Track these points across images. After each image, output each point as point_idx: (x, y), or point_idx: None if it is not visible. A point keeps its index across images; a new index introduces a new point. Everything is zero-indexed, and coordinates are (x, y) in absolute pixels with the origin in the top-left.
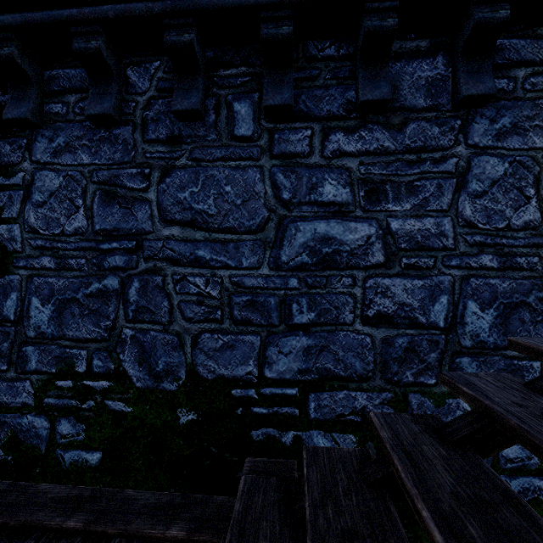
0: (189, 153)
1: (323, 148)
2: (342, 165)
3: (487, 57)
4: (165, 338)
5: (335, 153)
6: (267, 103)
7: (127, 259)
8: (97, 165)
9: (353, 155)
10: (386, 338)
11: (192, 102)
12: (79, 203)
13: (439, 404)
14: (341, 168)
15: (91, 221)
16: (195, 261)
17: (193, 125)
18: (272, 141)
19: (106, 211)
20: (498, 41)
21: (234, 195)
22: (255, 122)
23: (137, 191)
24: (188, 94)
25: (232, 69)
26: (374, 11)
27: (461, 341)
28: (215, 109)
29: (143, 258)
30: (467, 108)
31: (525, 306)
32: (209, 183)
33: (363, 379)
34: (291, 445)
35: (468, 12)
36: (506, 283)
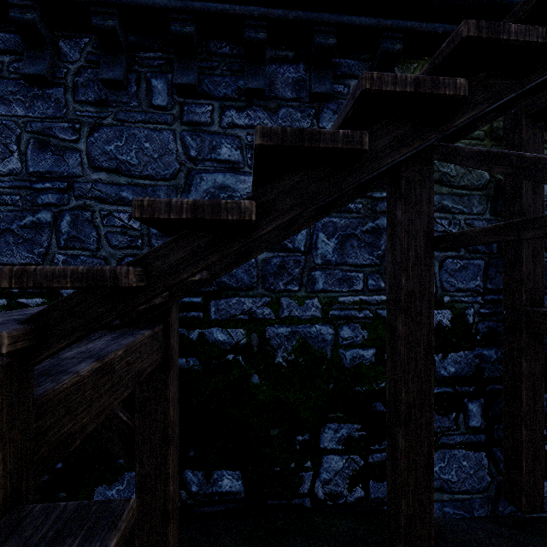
0: (115, 115)
1: (221, 120)
2: (235, 134)
3: (328, 69)
4: (93, 261)
5: (230, 124)
6: (176, 81)
7: (59, 197)
8: (31, 117)
9: (242, 127)
10: (266, 259)
11: (116, 74)
12: (13, 148)
13: (301, 304)
14: (234, 136)
15: (25, 164)
16: (120, 201)
17: (118, 93)
18: (183, 111)
19: (40, 157)
20: (338, 59)
21: (152, 150)
22: (169, 96)
23: (69, 142)
24: (113, 67)
25: (150, 53)
26: (251, 26)
27: (315, 260)
28: (136, 82)
29: (74, 197)
30: (319, 102)
31: (354, 237)
32: (132, 140)
33: (250, 289)
34: (197, 340)
35: (313, 37)
36: (343, 221)
